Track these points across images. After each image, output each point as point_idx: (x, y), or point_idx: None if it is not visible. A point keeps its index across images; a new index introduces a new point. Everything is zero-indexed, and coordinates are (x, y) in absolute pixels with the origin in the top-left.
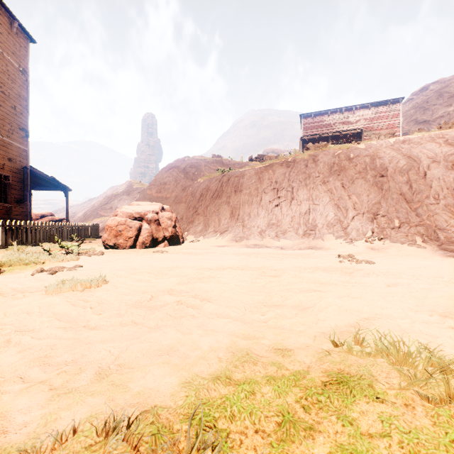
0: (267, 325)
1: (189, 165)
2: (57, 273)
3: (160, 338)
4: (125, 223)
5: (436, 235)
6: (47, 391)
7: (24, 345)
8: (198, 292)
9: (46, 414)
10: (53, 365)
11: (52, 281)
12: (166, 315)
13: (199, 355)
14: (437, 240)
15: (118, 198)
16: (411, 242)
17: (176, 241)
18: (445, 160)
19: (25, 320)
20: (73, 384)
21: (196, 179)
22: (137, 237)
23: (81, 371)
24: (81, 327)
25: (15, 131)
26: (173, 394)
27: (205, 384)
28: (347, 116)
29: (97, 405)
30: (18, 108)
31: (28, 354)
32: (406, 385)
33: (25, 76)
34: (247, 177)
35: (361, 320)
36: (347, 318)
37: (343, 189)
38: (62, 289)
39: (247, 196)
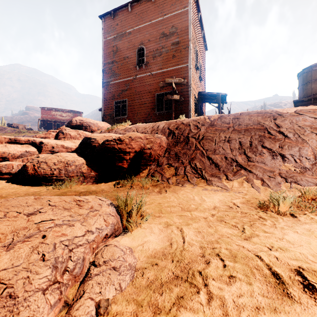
0: None
1: None
2: None
3: None
4: None
5: None
6: None
7: None
8: None
9: None
10: None
11: None
12: None
13: None
14: None
15: None
16: None
17: None
18: None
19: None
20: None
21: None
22: None
23: None
24: None
25: None
26: None
27: None
28: (62, 113)
29: None
30: None
31: None
32: None
33: None
34: None
35: None
36: None
37: None
38: None
39: None
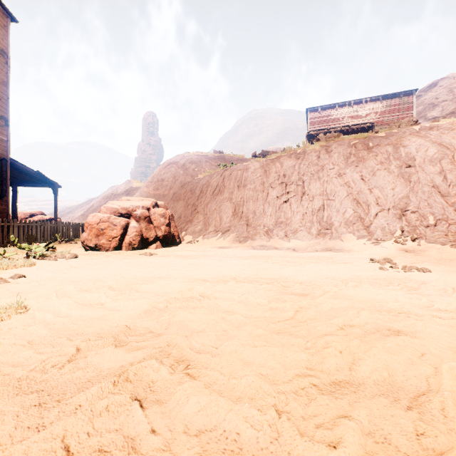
0: None
1: (188, 161)
2: None
3: None
4: (108, 220)
5: None
6: None
7: None
8: (175, 337)
9: None
10: None
11: None
12: (52, 451)
13: None
14: None
15: (117, 198)
16: (454, 242)
17: (172, 242)
18: None
19: None
20: None
21: (196, 175)
22: (124, 237)
23: None
24: None
25: None
26: None
27: None
28: (356, 110)
29: None
30: None
31: None
32: None
33: (5, 58)
34: (251, 171)
35: None
36: None
37: (363, 181)
38: None
39: (251, 191)
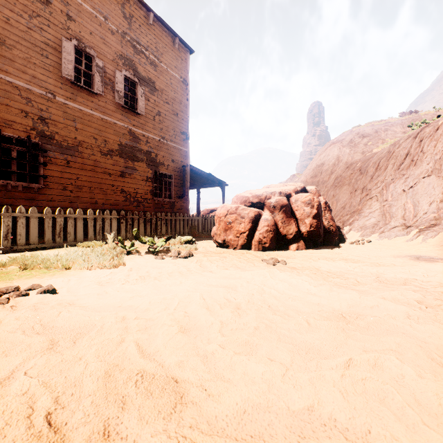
0: None
1: (357, 135)
2: None
3: None
4: (235, 212)
5: None
6: None
7: None
8: None
9: None
10: None
11: None
12: None
13: None
14: None
15: None
16: None
17: (325, 240)
18: None
19: None
20: None
21: (370, 150)
22: (253, 233)
23: None
24: None
25: (177, 135)
26: None
27: None
28: None
29: None
30: (179, 114)
31: None
32: None
33: (186, 85)
34: None
35: None
36: None
37: None
38: None
39: None
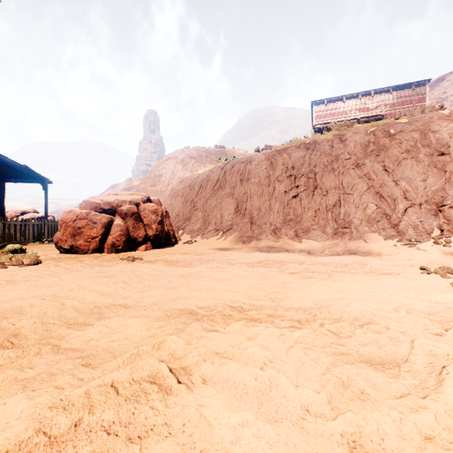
0: None
1: (188, 156)
2: None
3: None
4: (86, 217)
5: None
6: None
7: None
8: None
9: None
10: None
11: None
12: None
13: None
14: None
15: None
16: None
17: (166, 242)
18: None
19: None
20: None
21: (196, 170)
22: (106, 237)
23: None
24: None
25: None
26: None
27: None
28: (364, 102)
29: None
30: None
31: None
32: None
33: None
34: (255, 163)
35: None
36: None
37: (386, 172)
38: None
39: (256, 185)
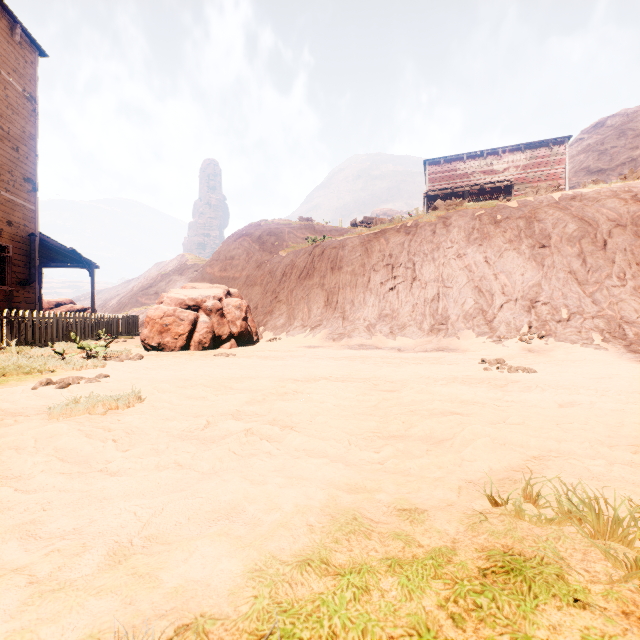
0: (383, 469)
1: (266, 232)
2: (71, 386)
3: (217, 490)
4: (173, 314)
5: (622, 331)
6: (23, 586)
7: (1, 503)
8: (278, 416)
9: (15, 632)
10: (42, 538)
11: (62, 398)
12: (228, 452)
13: (278, 519)
14: (623, 338)
15: (166, 280)
16: (586, 341)
17: (248, 340)
18: (633, 224)
19: (9, 461)
20: (68, 574)
21: (277, 251)
22: (192, 335)
23: (86, 549)
24: (95, 472)
25: (17, 183)
26: (233, 591)
27: (286, 572)
28: (490, 163)
29: (104, 613)
30: (21, 149)
31: (5, 518)
32: (620, 577)
33: (33, 104)
34: (349, 249)
35: (529, 461)
36: (507, 456)
37: (487, 265)
38: (73, 410)
39: (349, 275)
